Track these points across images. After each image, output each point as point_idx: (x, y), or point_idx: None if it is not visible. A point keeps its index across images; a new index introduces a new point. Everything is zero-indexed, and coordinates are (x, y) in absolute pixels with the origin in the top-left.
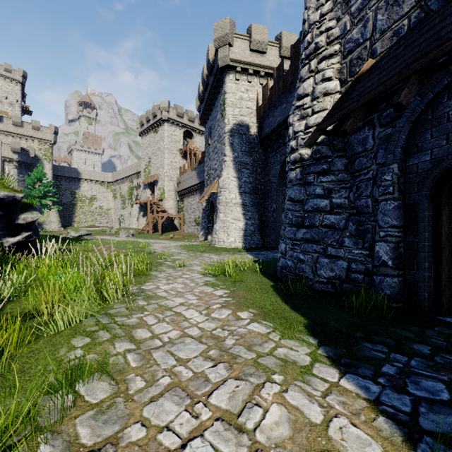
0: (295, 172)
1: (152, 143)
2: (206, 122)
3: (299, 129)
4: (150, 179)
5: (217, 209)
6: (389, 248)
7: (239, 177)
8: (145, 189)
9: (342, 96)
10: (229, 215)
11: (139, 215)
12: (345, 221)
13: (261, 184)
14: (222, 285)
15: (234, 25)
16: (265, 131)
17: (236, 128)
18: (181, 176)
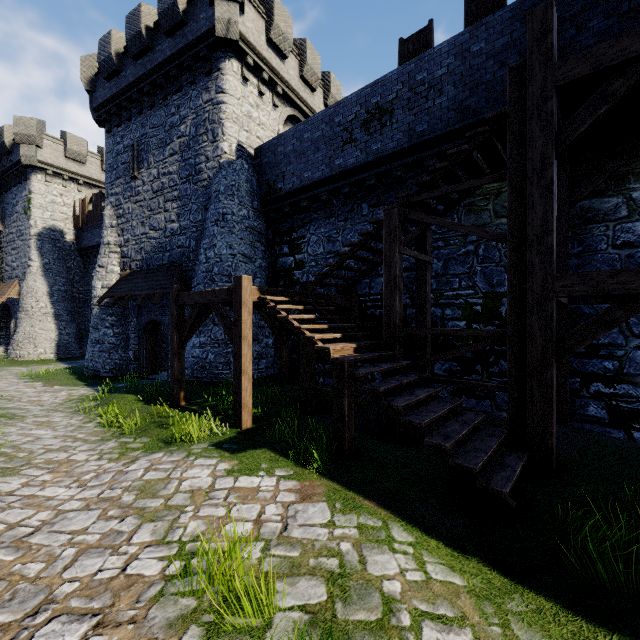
0: (96, 311)
1: None
2: None
3: (98, 286)
4: None
5: (19, 318)
6: (133, 353)
7: (51, 285)
8: None
9: (116, 283)
10: (37, 325)
11: None
12: (120, 341)
13: (80, 293)
14: (40, 381)
15: (43, 125)
16: (84, 243)
17: (46, 232)
18: None
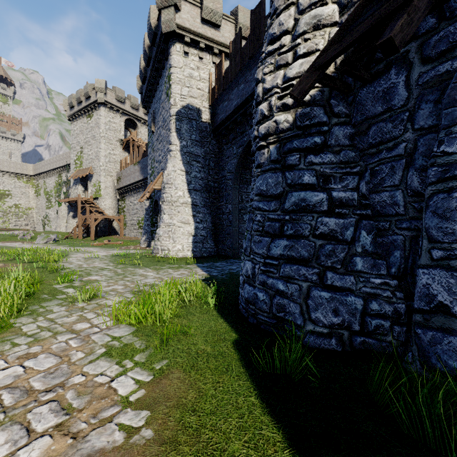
0: (268, 151)
1: (85, 130)
2: (149, 106)
3: (274, 84)
4: (81, 173)
5: (161, 209)
6: (456, 281)
7: (188, 171)
8: (76, 185)
9: (358, 7)
10: (175, 217)
11: (68, 216)
12: (353, 228)
13: (215, 181)
14: (140, 352)
15: None
16: (220, 118)
17: (184, 111)
18: (122, 170)
